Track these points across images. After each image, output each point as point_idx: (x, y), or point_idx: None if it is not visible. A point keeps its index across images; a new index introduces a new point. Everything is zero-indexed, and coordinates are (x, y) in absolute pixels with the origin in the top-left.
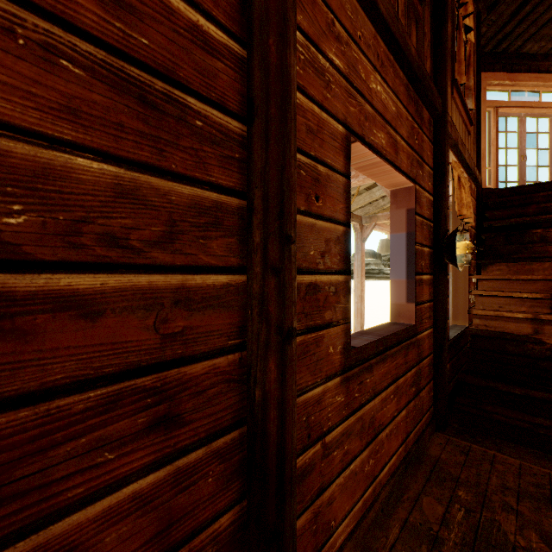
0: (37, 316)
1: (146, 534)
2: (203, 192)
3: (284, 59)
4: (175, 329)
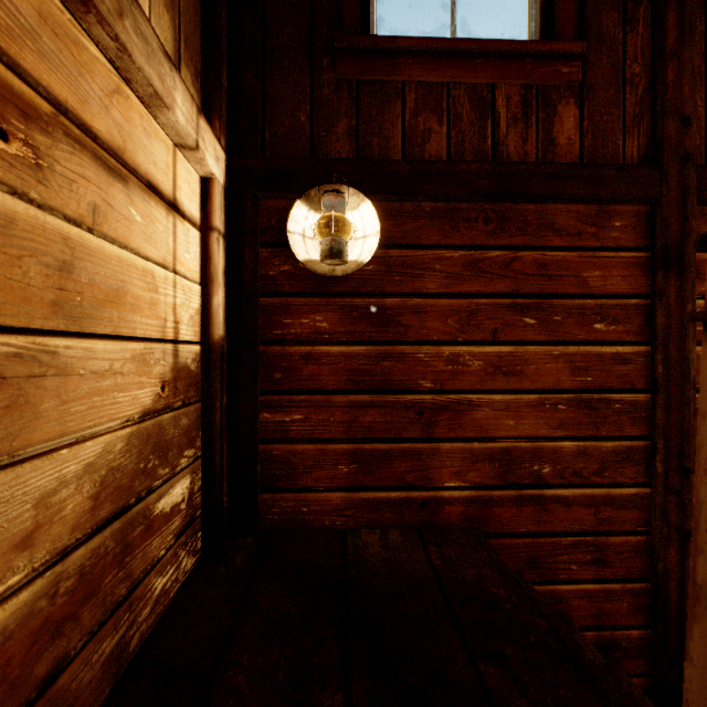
0: (551, 504)
1: (589, 611)
2: (620, 442)
3: (682, 351)
4: (604, 516)
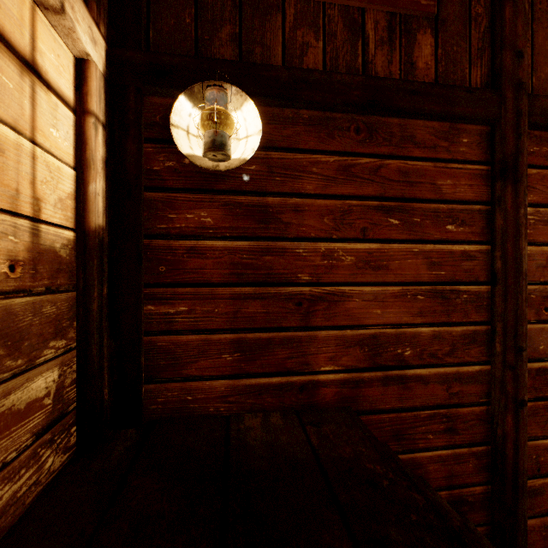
0: (412, 383)
1: (443, 473)
2: (467, 327)
3: (517, 249)
4: (454, 391)
